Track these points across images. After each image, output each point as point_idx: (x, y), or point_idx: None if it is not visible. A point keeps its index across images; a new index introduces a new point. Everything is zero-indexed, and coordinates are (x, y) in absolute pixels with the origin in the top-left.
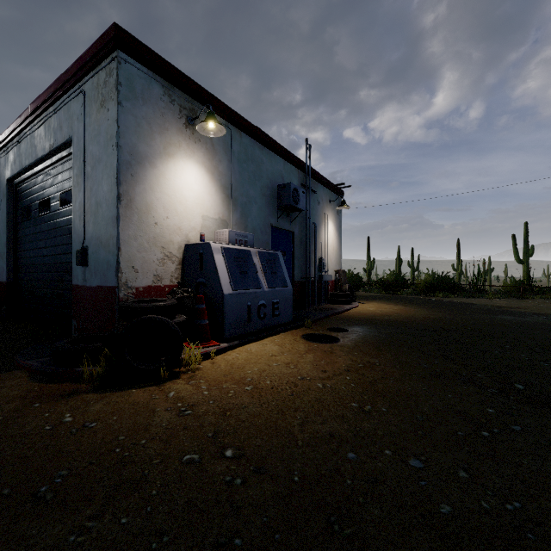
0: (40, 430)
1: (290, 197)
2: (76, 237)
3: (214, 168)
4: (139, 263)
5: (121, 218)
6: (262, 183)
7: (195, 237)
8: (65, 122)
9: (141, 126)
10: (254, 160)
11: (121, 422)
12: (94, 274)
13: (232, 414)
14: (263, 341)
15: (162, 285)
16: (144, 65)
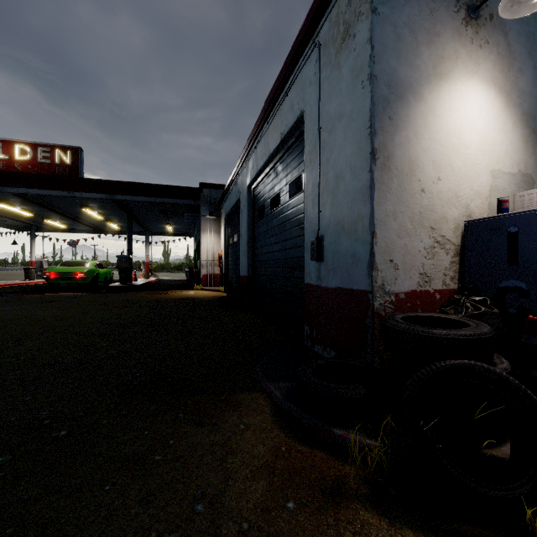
0: None
1: None
2: (308, 226)
3: (510, 85)
4: (399, 255)
5: (376, 186)
6: None
7: (479, 208)
8: (296, 98)
9: (402, 39)
10: None
11: None
12: (332, 271)
13: None
14: None
15: (430, 289)
16: None
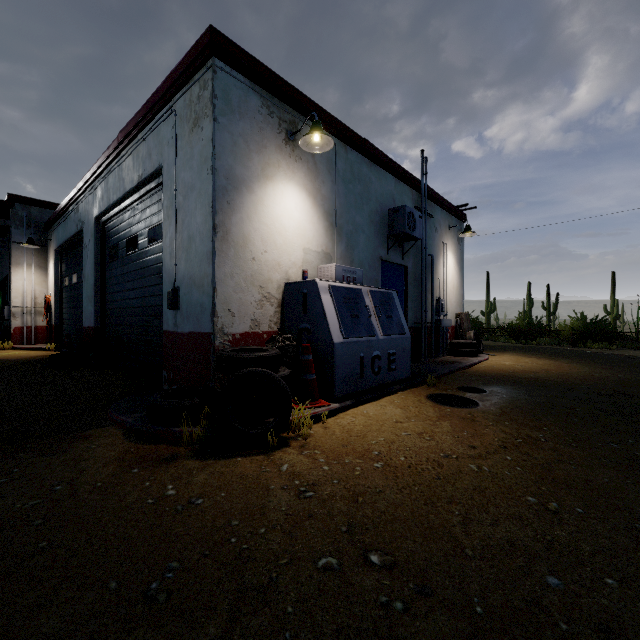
0: (143, 504)
1: (405, 223)
2: (166, 276)
3: (317, 191)
4: (236, 306)
5: (217, 253)
6: (370, 208)
7: (295, 274)
8: (155, 149)
9: (238, 145)
10: (361, 180)
11: (231, 500)
12: (186, 318)
13: (365, 501)
14: (380, 402)
15: (260, 331)
16: (241, 72)
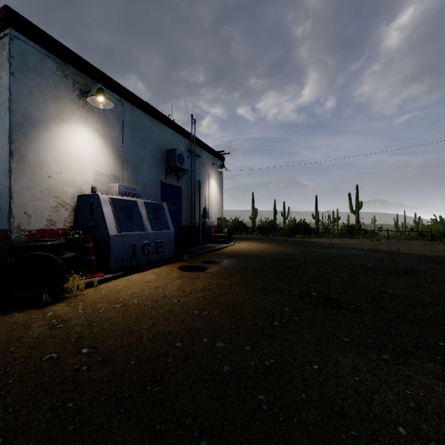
0: None
1: (176, 160)
2: None
3: (107, 133)
4: (32, 210)
5: (14, 171)
6: (152, 148)
7: (88, 189)
8: None
9: (34, 95)
10: (145, 129)
11: None
12: None
13: (97, 325)
14: (145, 272)
15: (55, 228)
16: (37, 43)
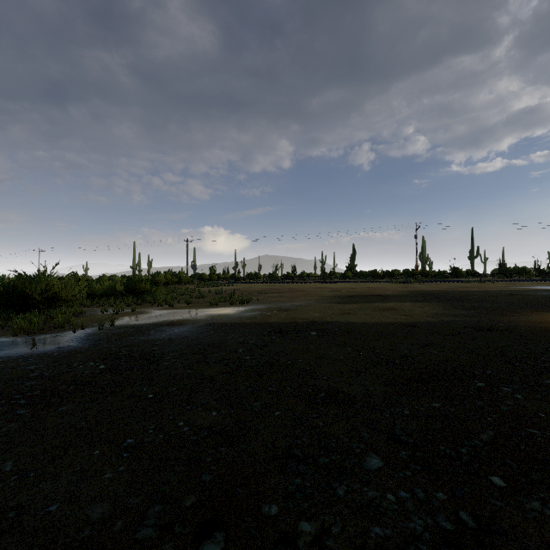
0: None
1: None
2: None
3: None
4: None
5: None
6: None
7: None
8: None
9: None
10: None
11: None
12: None
13: None
14: None
15: None
16: None
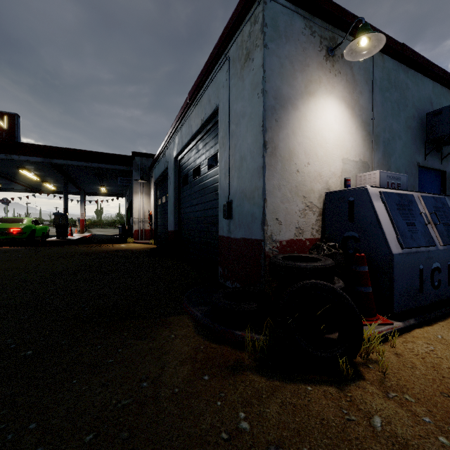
0: (217, 438)
1: None
2: (221, 193)
3: (354, 102)
4: (282, 215)
5: (267, 167)
6: (406, 114)
7: (334, 183)
8: (213, 95)
9: (284, 67)
10: (397, 86)
11: None
12: (238, 226)
13: None
14: (449, 323)
15: (303, 238)
16: None
